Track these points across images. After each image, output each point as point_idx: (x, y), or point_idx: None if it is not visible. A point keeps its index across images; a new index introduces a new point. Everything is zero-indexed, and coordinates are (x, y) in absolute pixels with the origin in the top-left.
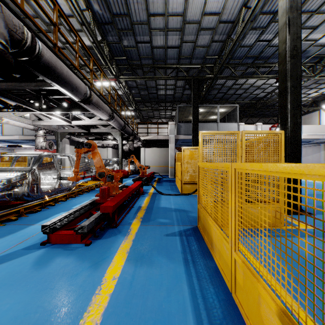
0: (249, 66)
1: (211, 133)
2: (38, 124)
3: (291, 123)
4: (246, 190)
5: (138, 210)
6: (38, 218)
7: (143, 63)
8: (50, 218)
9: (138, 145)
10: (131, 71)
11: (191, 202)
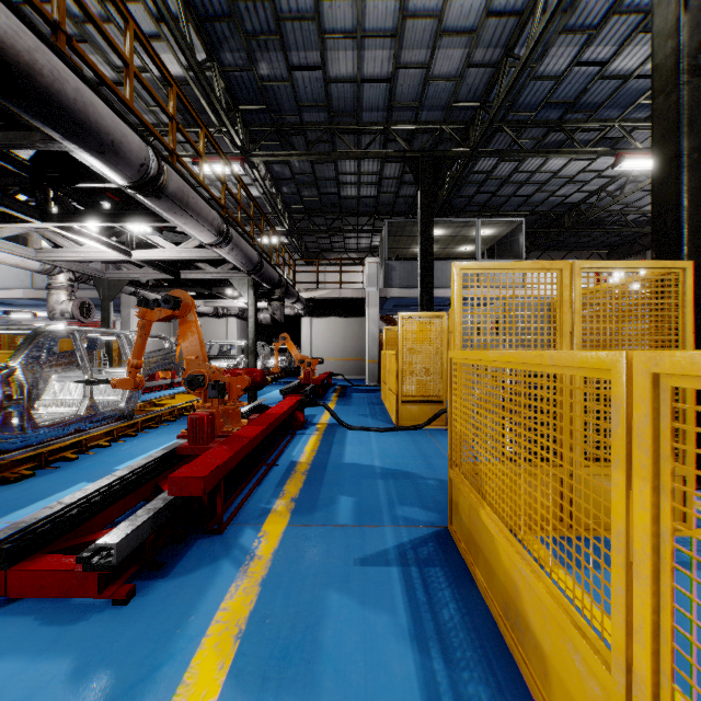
0: (553, 128)
1: (486, 269)
2: (52, 257)
3: (691, 246)
4: (584, 426)
5: (289, 474)
6: (17, 500)
7: (306, 121)
8: (48, 499)
9: (297, 311)
10: (278, 140)
11: (422, 450)
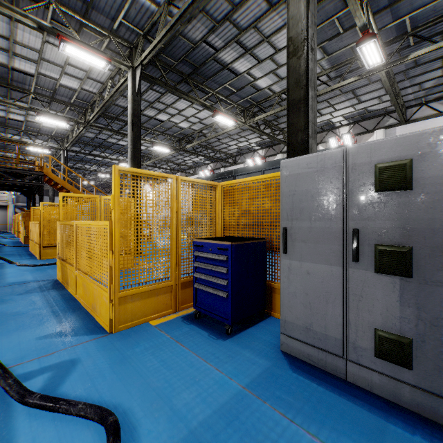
0: None
1: None
2: None
3: None
4: None
5: None
6: None
7: None
8: None
9: None
10: None
11: None
